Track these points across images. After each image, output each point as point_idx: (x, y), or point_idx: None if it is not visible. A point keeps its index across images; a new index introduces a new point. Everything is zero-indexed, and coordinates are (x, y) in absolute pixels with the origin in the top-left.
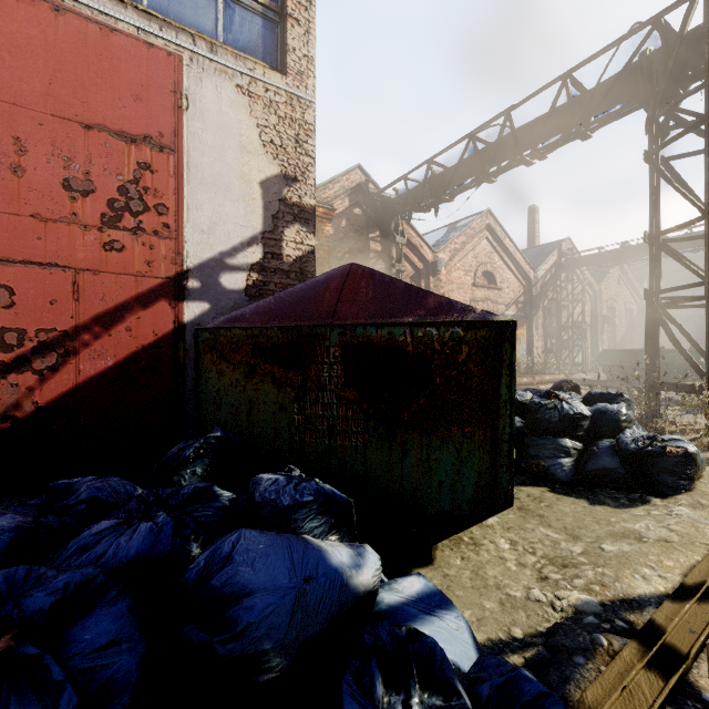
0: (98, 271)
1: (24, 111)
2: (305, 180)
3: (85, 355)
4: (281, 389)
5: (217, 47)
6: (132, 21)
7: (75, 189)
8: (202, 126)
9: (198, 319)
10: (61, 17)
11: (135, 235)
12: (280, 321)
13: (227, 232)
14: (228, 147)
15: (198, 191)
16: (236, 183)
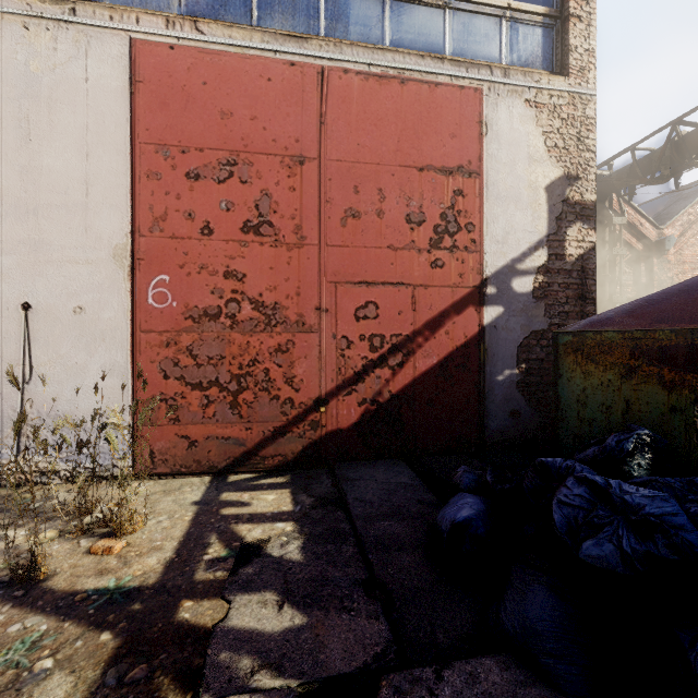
0: (427, 286)
1: (384, 167)
2: (585, 176)
3: (419, 354)
4: (674, 391)
5: (509, 70)
6: (447, 72)
7: (413, 222)
8: (497, 147)
9: (494, 322)
10: (405, 87)
11: (451, 252)
12: (670, 324)
13: (517, 239)
14: (518, 161)
15: (494, 206)
16: (524, 192)
